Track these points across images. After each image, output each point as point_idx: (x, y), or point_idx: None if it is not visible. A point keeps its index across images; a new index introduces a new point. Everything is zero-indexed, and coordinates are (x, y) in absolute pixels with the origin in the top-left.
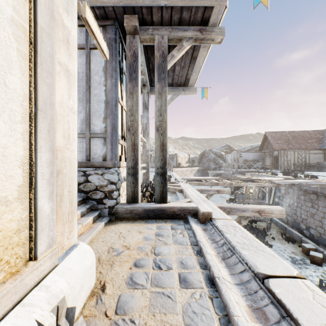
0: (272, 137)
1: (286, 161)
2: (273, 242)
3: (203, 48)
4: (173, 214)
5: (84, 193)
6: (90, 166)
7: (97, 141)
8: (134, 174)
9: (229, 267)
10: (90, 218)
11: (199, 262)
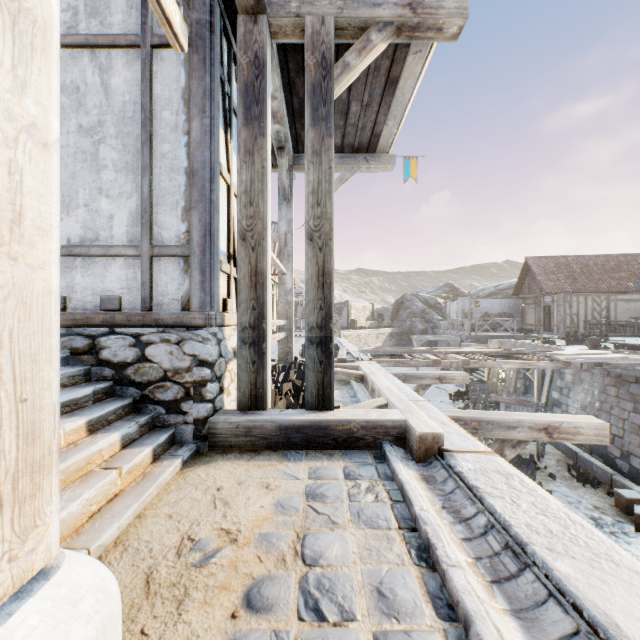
0: (540, 268)
1: (569, 316)
2: (553, 485)
3: (414, 54)
4: (348, 437)
5: (135, 387)
6: (151, 323)
7: (169, 265)
8: (255, 343)
9: (522, 614)
10: (146, 450)
11: (429, 591)
